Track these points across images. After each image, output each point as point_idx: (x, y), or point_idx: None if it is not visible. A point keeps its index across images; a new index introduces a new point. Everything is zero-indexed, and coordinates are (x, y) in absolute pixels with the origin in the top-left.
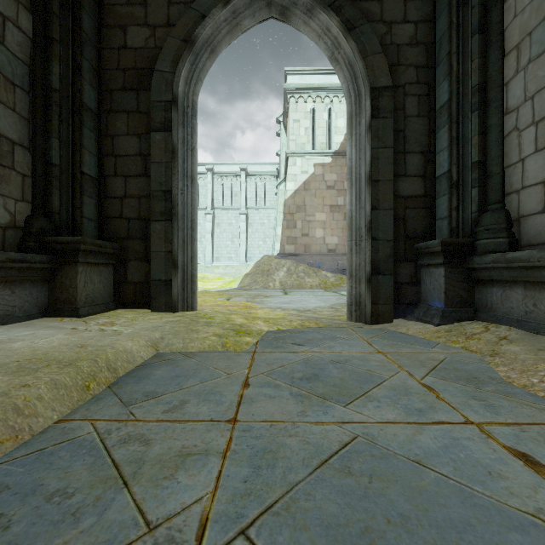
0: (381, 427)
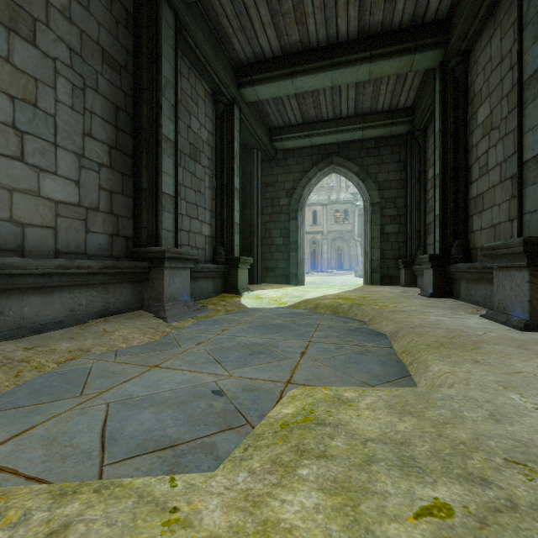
0: (253, 336)
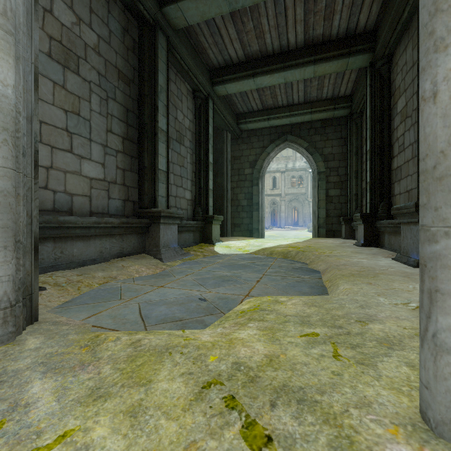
0: (224, 271)
